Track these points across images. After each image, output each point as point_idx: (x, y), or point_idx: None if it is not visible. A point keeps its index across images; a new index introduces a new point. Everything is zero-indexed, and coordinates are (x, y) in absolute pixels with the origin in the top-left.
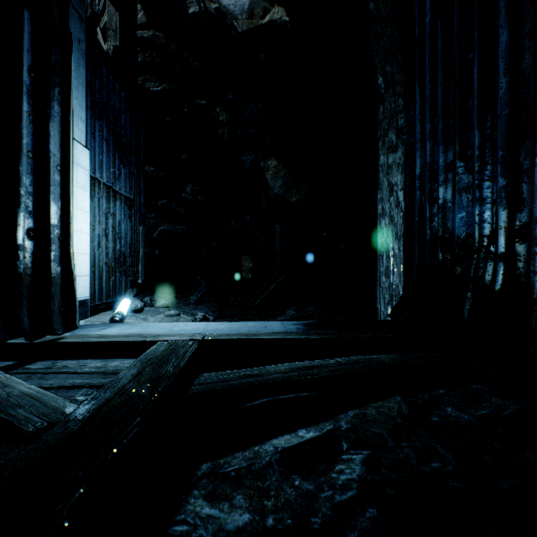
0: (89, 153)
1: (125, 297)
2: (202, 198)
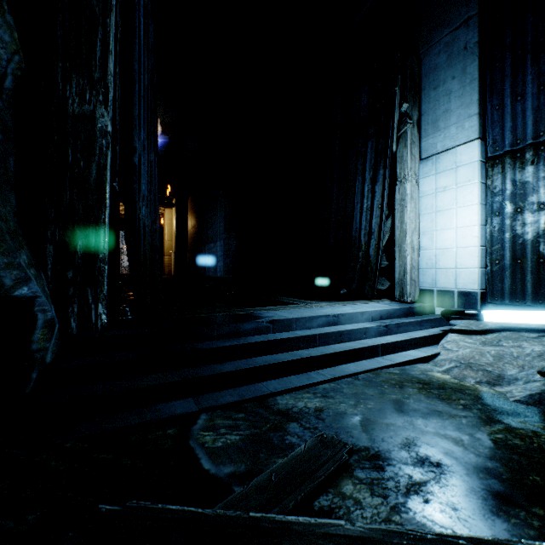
0: (478, 141)
1: None
2: None
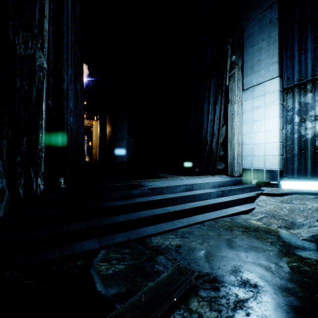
0: (278, 78)
1: None
2: None
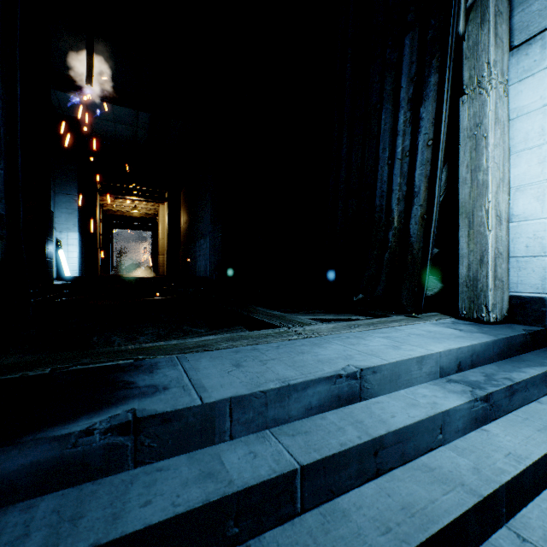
0: None
1: None
2: None
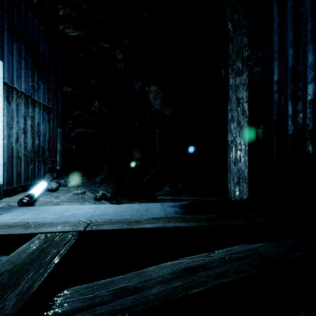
0: (2, 64)
1: (43, 180)
2: (106, 110)
